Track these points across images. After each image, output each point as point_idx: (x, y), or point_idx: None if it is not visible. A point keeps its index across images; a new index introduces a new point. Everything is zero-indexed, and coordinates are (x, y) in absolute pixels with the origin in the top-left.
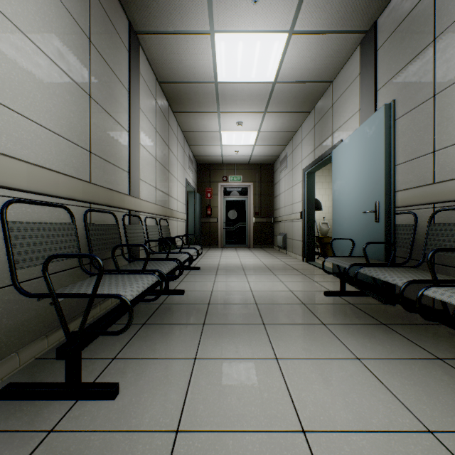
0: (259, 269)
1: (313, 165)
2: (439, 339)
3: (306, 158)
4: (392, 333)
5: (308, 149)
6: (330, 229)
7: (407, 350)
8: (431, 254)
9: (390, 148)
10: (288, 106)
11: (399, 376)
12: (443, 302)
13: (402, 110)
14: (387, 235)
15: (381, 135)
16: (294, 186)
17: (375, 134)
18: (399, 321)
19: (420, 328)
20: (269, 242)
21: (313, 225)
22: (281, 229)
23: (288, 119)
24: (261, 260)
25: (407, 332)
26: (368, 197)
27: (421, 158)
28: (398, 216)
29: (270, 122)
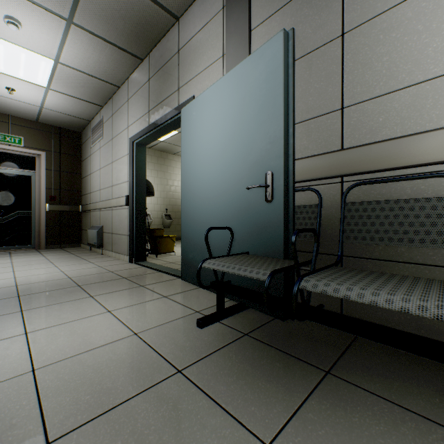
0: (57, 290)
1: (148, 131)
2: (404, 376)
3: (136, 124)
4: (366, 399)
5: (139, 111)
6: (153, 222)
7: None
8: None
9: (288, 96)
10: (113, 30)
11: None
12: None
13: None
14: (286, 220)
15: (277, 75)
16: (116, 162)
17: (266, 74)
18: (330, 352)
19: (359, 357)
20: (74, 239)
21: (144, 213)
22: (95, 221)
23: (111, 58)
24: (63, 269)
25: (368, 379)
26: (251, 168)
27: (323, 118)
28: None
29: (79, 50)
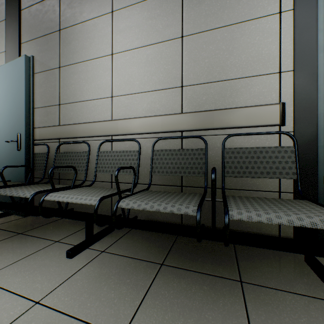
0: None
1: None
2: (60, 228)
3: None
4: (26, 238)
5: None
6: None
7: (35, 246)
8: (52, 170)
9: (31, 92)
10: None
11: (22, 272)
12: (59, 202)
13: (40, 68)
14: (28, 161)
15: (23, 79)
16: None
17: (18, 76)
18: (35, 226)
19: (50, 225)
20: None
21: None
22: None
23: None
24: None
25: (39, 232)
26: (12, 129)
27: (53, 107)
28: (38, 147)
29: None
